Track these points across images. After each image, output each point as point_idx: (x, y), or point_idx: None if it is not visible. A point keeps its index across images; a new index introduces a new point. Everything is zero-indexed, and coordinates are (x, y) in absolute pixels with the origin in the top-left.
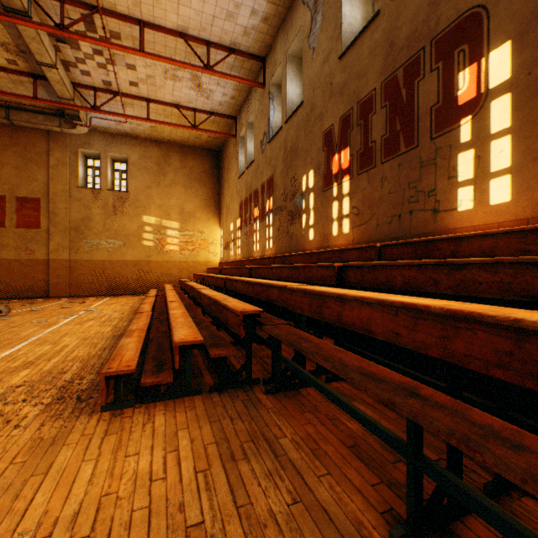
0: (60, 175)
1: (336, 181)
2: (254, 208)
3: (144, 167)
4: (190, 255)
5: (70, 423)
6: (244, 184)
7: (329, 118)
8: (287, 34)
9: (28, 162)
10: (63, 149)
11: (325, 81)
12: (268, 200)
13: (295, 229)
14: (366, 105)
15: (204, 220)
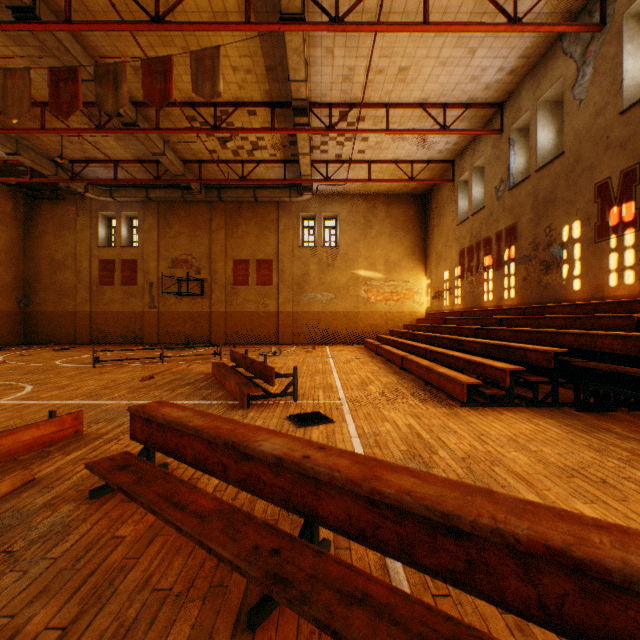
0: (286, 238)
1: (614, 234)
2: (483, 257)
3: (352, 222)
4: (394, 306)
5: (449, 409)
6: (466, 231)
7: (603, 171)
8: (539, 82)
9: (263, 230)
10: (288, 215)
11: (598, 134)
12: (507, 249)
13: (551, 279)
14: None
15: (409, 269)
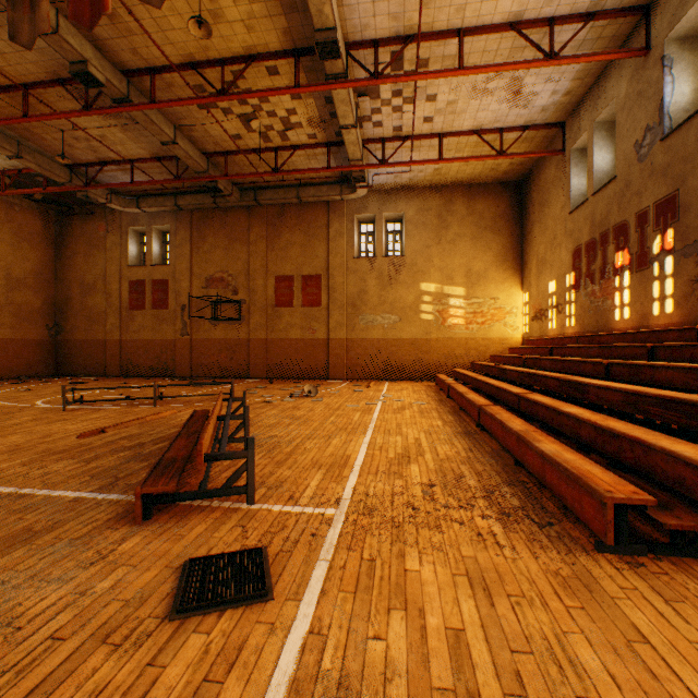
0: (337, 247)
1: None
2: (614, 253)
3: (421, 223)
4: (478, 331)
5: (569, 559)
6: (584, 219)
7: None
8: None
9: (310, 239)
10: (340, 218)
11: None
12: (659, 235)
13: None
14: None
15: (498, 282)
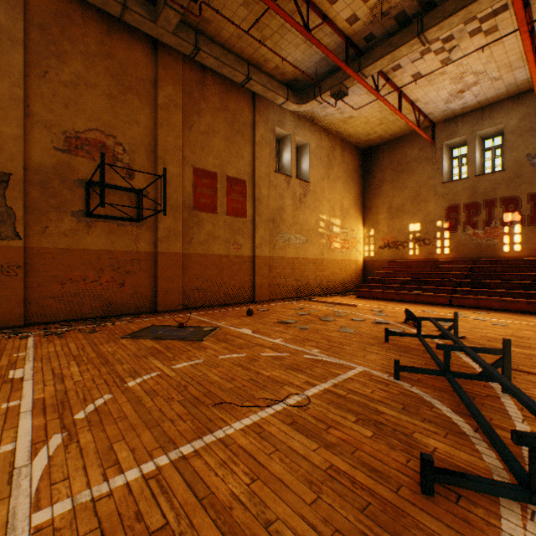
0: (263, 154)
1: None
2: (503, 213)
3: (319, 157)
4: (346, 254)
5: None
6: (464, 189)
7: None
8: None
9: (235, 134)
10: (265, 124)
11: None
12: None
13: None
14: None
15: (354, 218)
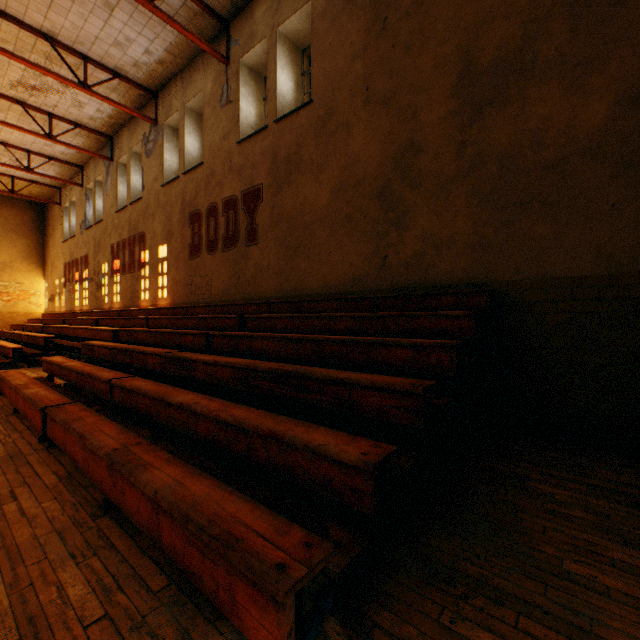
0: None
1: (116, 274)
2: (76, 273)
3: None
4: (6, 306)
5: None
6: (68, 249)
7: (113, 239)
8: (96, 168)
9: None
10: None
11: (112, 218)
12: (86, 270)
13: (100, 295)
14: (124, 244)
15: (25, 271)
